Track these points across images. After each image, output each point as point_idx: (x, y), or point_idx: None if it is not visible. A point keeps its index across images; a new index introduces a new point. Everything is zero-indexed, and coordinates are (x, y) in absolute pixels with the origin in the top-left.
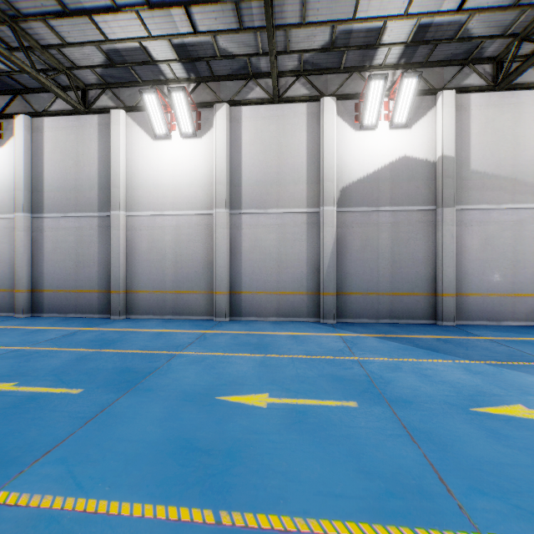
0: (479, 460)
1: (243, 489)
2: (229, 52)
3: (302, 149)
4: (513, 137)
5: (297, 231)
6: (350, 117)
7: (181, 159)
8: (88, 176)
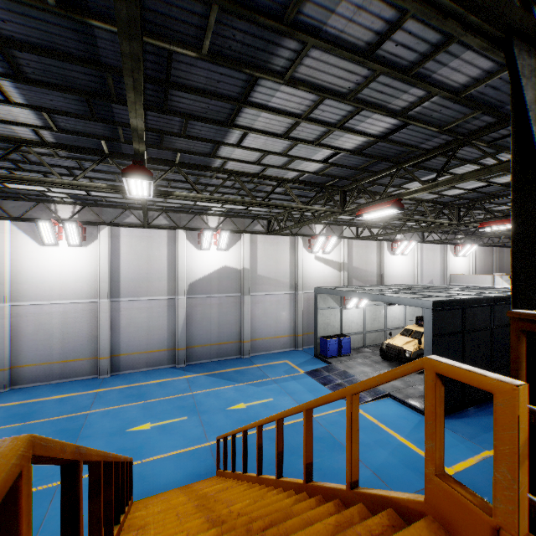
0: (219, 426)
1: (148, 454)
2: (113, 200)
3: (164, 259)
4: (276, 258)
5: (161, 311)
6: (194, 241)
7: (68, 262)
8: None
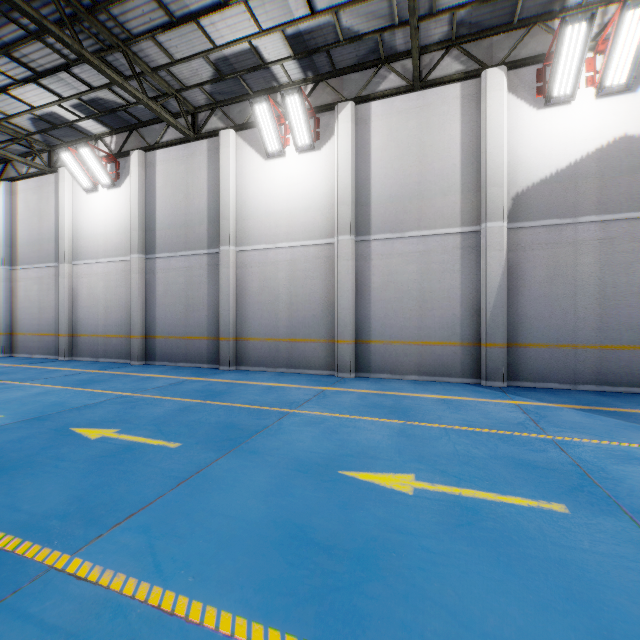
0: None
1: (383, 623)
2: (354, 33)
3: (454, 147)
4: None
5: (447, 259)
6: (528, 91)
7: (296, 179)
8: (198, 209)
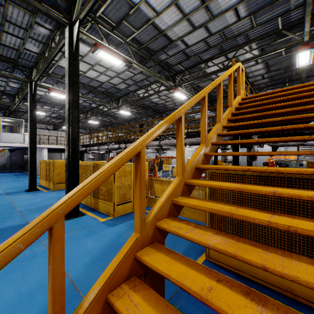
0: None
1: None
2: None
3: None
4: None
5: None
6: None
7: None
8: None
